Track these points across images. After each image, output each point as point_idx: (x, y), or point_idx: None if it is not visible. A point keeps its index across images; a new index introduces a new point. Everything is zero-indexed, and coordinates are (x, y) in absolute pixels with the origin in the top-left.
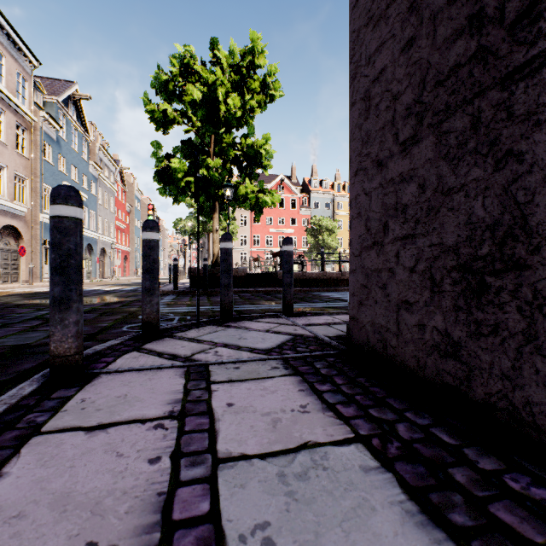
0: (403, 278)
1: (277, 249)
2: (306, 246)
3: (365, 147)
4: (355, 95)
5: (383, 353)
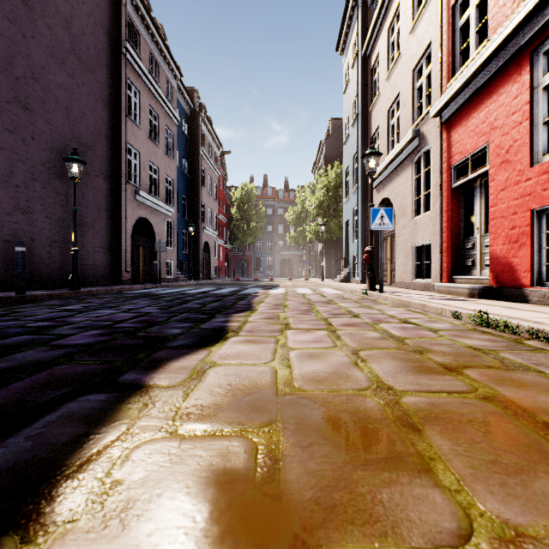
0: None
1: None
2: None
3: None
4: None
5: None
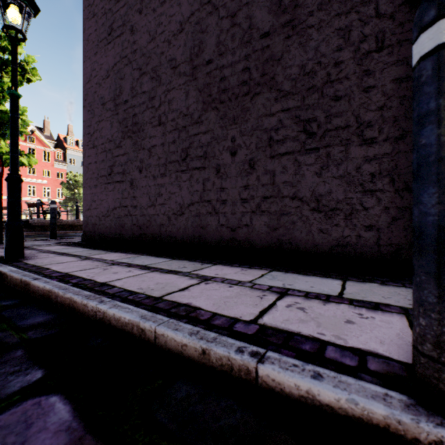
0: (95, 218)
1: (27, 198)
2: (62, 197)
3: (87, 181)
4: (84, 163)
5: (91, 238)
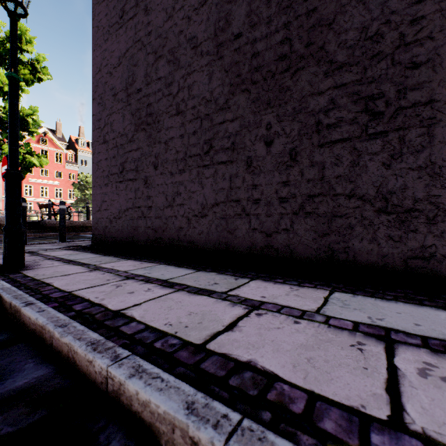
0: (106, 220)
1: (39, 199)
2: (73, 198)
3: (97, 179)
4: (94, 160)
5: (101, 242)
